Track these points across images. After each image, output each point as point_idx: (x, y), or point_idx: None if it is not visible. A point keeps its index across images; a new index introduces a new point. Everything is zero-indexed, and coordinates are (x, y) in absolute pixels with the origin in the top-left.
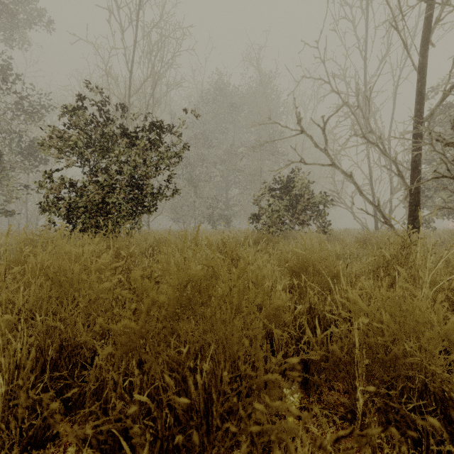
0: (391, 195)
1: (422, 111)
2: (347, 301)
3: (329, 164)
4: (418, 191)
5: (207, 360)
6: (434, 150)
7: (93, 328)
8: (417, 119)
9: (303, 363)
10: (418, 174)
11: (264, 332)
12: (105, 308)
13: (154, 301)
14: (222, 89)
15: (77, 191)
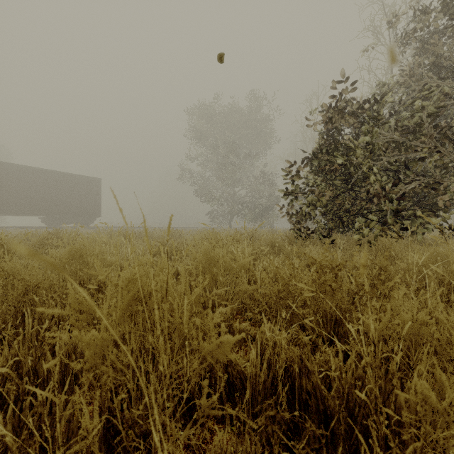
0: None
1: None
2: None
3: None
4: None
5: None
6: None
7: None
8: None
9: None
10: None
11: None
12: None
13: None
14: None
15: None
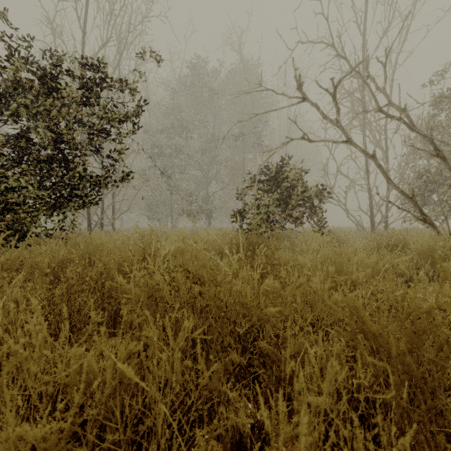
0: (389, 190)
1: None
2: None
3: (343, 141)
4: None
5: None
6: None
7: None
8: None
9: None
10: None
11: None
12: None
13: None
14: (201, 74)
15: None
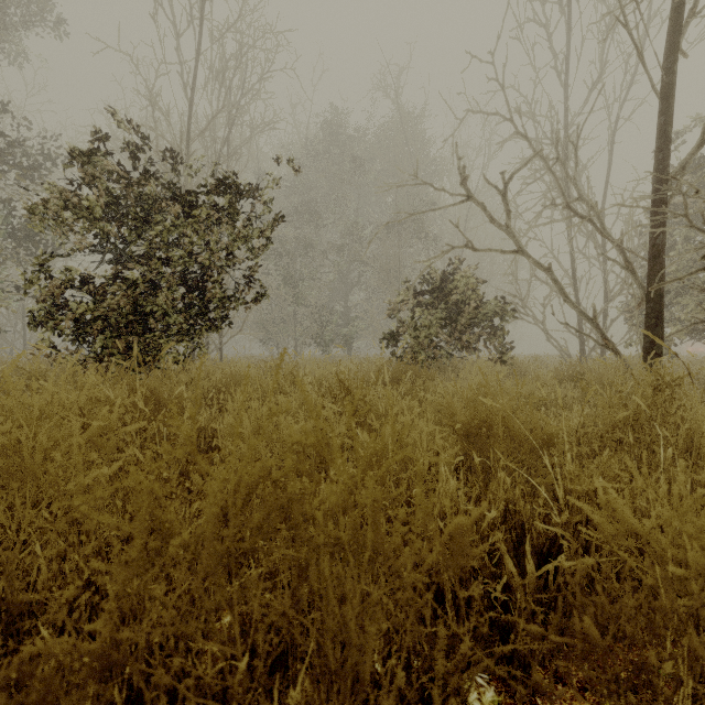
0: (607, 302)
1: (667, 162)
2: (578, 497)
3: (513, 251)
4: (660, 295)
5: (298, 679)
6: (691, 226)
7: (72, 563)
8: (660, 175)
9: (501, 629)
10: (660, 267)
11: (429, 592)
12: (85, 530)
13: (171, 533)
14: (338, 135)
15: (94, 293)
